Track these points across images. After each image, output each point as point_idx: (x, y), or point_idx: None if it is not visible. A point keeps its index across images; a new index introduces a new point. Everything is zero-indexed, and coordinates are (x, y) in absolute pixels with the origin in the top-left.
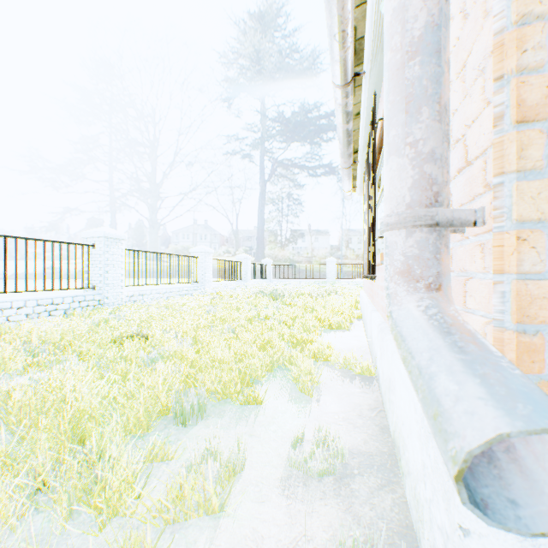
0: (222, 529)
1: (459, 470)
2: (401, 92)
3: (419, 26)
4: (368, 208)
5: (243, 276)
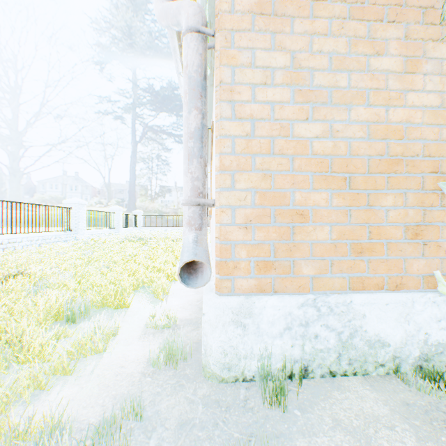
0: (105, 357)
1: (178, 273)
2: (187, 151)
3: (193, 127)
4: None
5: (116, 224)
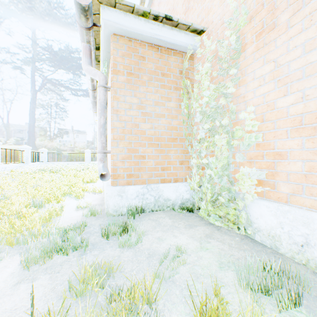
0: (62, 216)
1: (99, 176)
2: (100, 132)
3: (102, 123)
4: None
5: (25, 160)
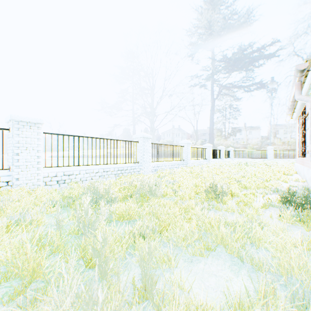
0: None
1: None
2: (310, 138)
3: None
4: (301, 134)
5: (221, 156)
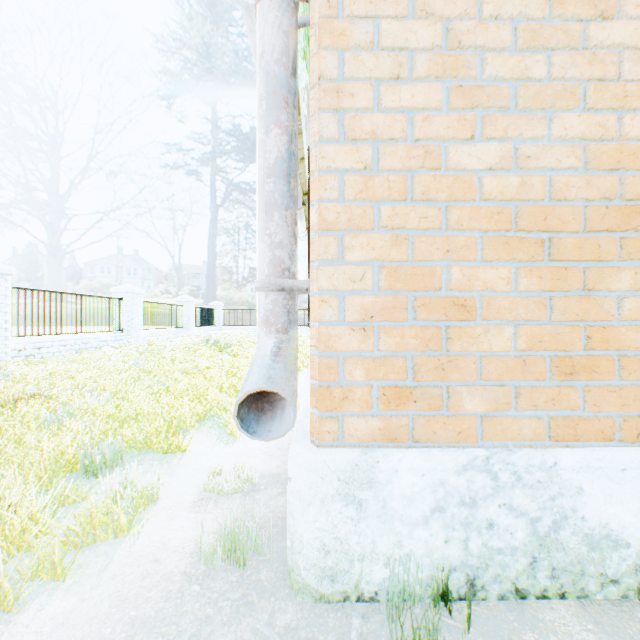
0: (133, 541)
1: (235, 413)
2: (263, 198)
3: (274, 157)
4: None
5: (185, 322)
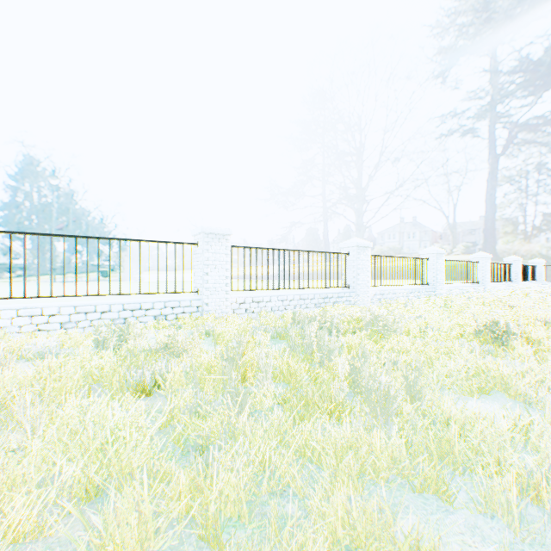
0: None
1: None
2: None
3: None
4: None
5: (512, 277)
